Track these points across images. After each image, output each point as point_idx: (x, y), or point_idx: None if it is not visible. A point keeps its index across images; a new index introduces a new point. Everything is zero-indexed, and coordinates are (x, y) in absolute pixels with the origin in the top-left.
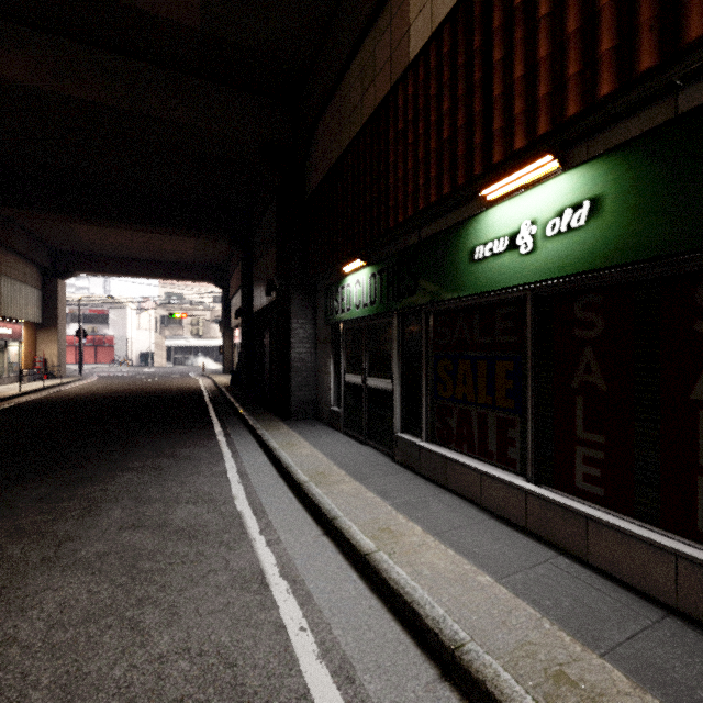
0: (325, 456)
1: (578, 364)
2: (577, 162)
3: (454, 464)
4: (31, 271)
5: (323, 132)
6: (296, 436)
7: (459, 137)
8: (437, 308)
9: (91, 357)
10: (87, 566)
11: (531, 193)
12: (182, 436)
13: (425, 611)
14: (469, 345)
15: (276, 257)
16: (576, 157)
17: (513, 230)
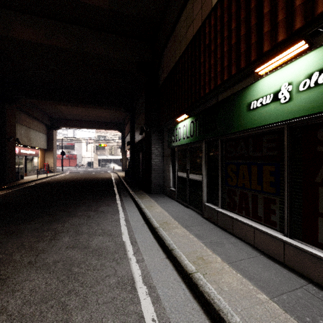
0: (168, 213)
1: (320, 167)
2: (321, 43)
3: (237, 221)
4: (42, 127)
5: (167, 53)
6: (153, 202)
7: (242, 41)
8: (227, 137)
9: (67, 164)
10: (48, 268)
11: (288, 67)
12: (101, 200)
13: (227, 318)
14: (246, 157)
15: (144, 116)
16: (320, 41)
17: (276, 89)
